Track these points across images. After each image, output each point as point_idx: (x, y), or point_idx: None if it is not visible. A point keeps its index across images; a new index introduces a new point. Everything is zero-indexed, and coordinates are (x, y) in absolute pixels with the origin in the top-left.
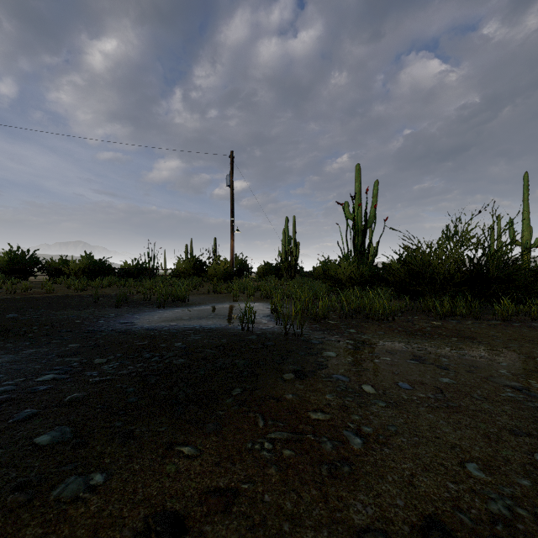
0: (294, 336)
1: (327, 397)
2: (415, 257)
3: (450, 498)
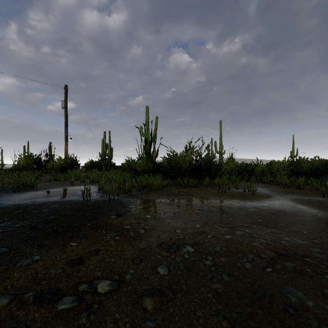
0: (114, 201)
1: (131, 220)
2: (173, 159)
3: (169, 238)
